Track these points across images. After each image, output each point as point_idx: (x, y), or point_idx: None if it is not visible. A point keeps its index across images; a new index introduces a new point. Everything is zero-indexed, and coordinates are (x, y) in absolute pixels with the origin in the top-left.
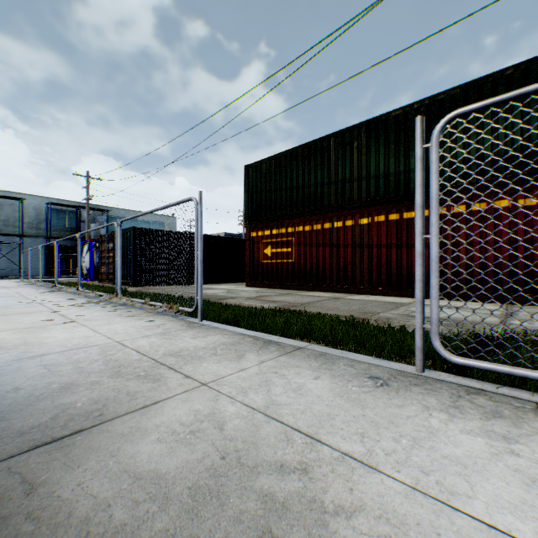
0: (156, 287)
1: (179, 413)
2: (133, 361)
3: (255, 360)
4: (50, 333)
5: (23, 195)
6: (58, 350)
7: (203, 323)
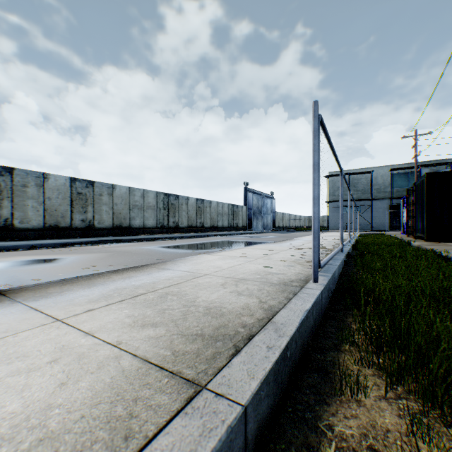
0: (451, 244)
1: (1, 321)
2: (149, 287)
3: (129, 336)
4: (223, 261)
5: (372, 168)
6: (183, 269)
7: (309, 284)
